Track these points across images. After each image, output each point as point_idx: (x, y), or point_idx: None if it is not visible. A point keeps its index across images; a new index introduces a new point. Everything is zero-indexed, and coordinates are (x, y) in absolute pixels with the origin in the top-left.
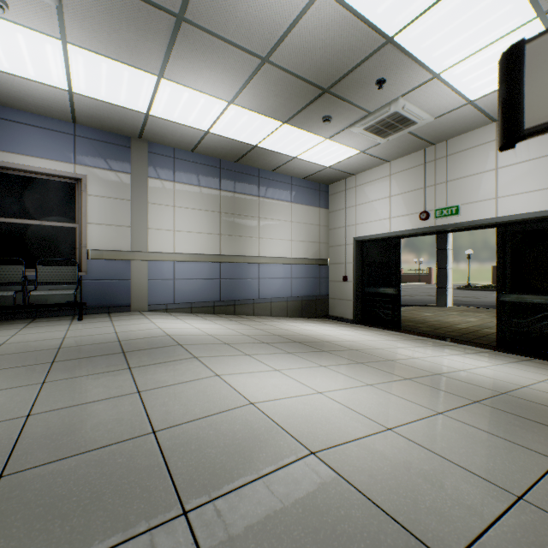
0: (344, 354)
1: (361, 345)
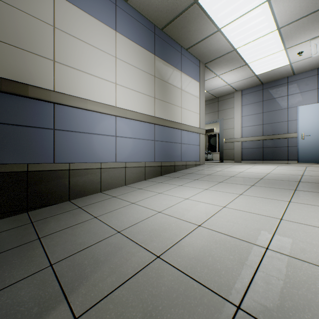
0: (284, 182)
1: (316, 202)
